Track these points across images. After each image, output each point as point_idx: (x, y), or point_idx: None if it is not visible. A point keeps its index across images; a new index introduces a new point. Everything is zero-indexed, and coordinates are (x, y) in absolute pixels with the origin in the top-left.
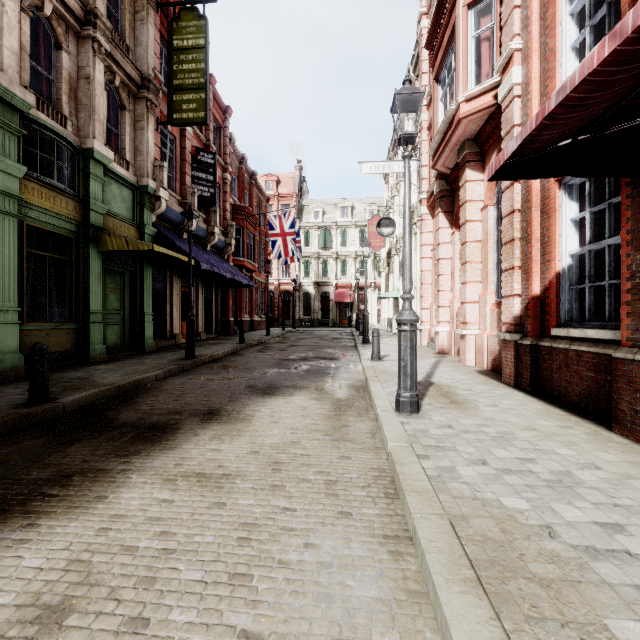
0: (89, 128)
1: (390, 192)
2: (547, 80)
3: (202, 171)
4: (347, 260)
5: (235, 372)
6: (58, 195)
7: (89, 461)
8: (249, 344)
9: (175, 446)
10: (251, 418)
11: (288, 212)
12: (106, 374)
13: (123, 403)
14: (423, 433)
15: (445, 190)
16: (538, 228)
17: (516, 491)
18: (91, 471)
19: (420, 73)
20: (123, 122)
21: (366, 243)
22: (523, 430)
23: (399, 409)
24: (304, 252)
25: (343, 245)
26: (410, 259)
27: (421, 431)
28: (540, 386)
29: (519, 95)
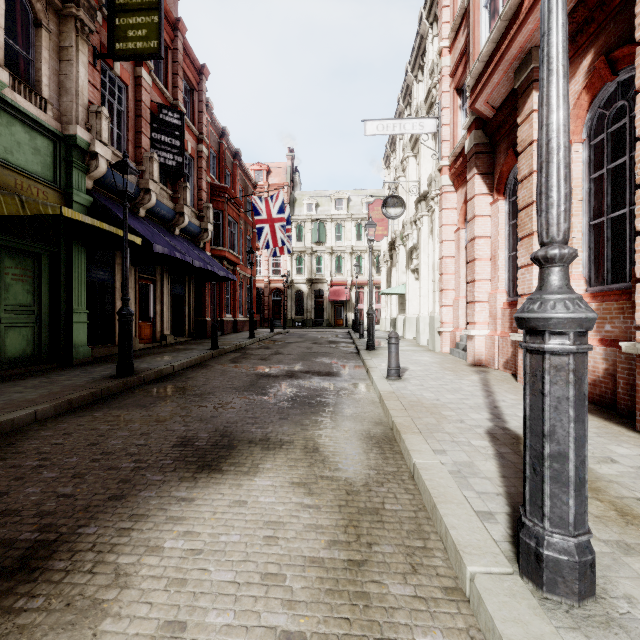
0: None
1: (392, 176)
2: None
3: (165, 133)
4: (342, 256)
5: (178, 403)
6: None
7: None
8: (223, 350)
9: None
10: (113, 599)
11: (276, 194)
12: None
13: None
14: None
15: (482, 144)
16: None
17: None
18: None
19: (439, 8)
20: (38, 44)
21: (371, 223)
22: None
23: (539, 580)
24: (296, 247)
25: (338, 240)
26: (568, 145)
27: None
28: None
29: None
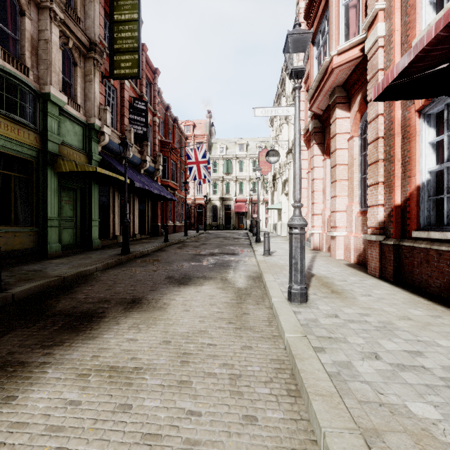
0: (47, 77)
1: (275, 132)
2: (408, 30)
3: (137, 115)
4: (243, 182)
5: (158, 265)
6: (21, 128)
7: (14, 353)
8: (171, 243)
9: (97, 335)
10: (167, 306)
11: (201, 146)
12: (57, 267)
13: (64, 292)
14: (314, 323)
15: (318, 127)
16: (399, 151)
17: (419, 393)
18: (12, 364)
19: None
20: (75, 75)
21: (258, 168)
22: (400, 319)
23: (291, 299)
24: (213, 176)
25: (240, 171)
26: (300, 173)
27: (312, 321)
28: (402, 278)
29: (383, 45)
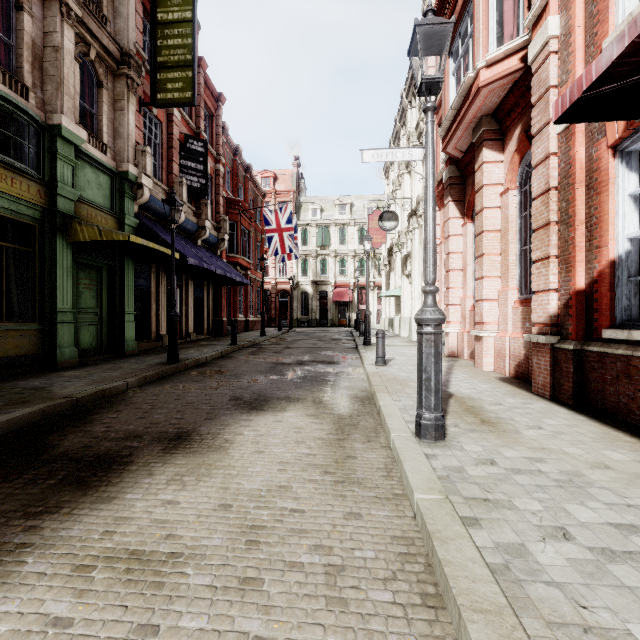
0: (56, 102)
1: (391, 187)
2: (596, 26)
3: (191, 160)
4: (346, 258)
5: (221, 379)
6: (17, 176)
7: None
8: (242, 346)
9: (115, 495)
10: (229, 445)
11: (284, 206)
12: (69, 383)
13: (75, 422)
14: (459, 474)
15: (456, 177)
16: (582, 208)
17: None
18: None
19: None
20: (100, 101)
21: (368, 237)
22: (593, 468)
23: (420, 434)
24: (302, 250)
25: (342, 243)
26: (434, 241)
27: (455, 470)
28: (586, 400)
29: (556, 50)
